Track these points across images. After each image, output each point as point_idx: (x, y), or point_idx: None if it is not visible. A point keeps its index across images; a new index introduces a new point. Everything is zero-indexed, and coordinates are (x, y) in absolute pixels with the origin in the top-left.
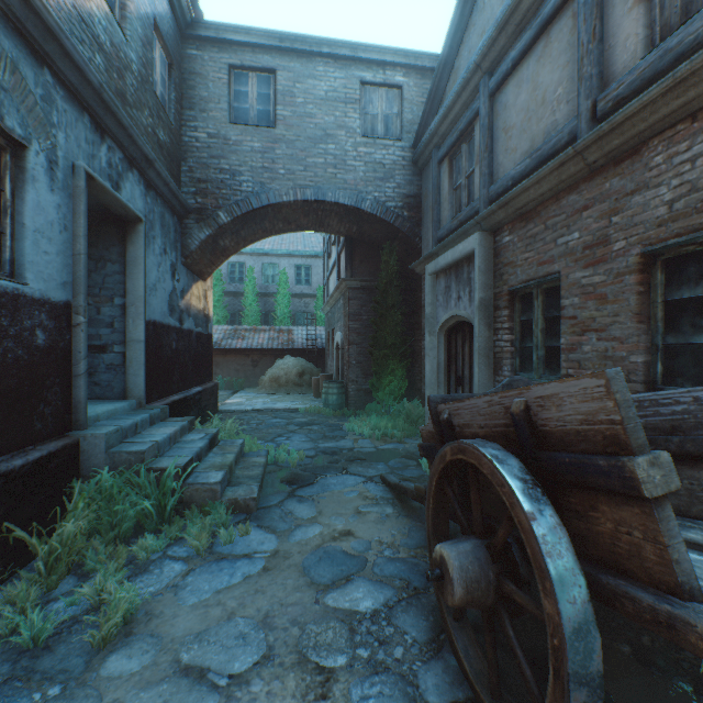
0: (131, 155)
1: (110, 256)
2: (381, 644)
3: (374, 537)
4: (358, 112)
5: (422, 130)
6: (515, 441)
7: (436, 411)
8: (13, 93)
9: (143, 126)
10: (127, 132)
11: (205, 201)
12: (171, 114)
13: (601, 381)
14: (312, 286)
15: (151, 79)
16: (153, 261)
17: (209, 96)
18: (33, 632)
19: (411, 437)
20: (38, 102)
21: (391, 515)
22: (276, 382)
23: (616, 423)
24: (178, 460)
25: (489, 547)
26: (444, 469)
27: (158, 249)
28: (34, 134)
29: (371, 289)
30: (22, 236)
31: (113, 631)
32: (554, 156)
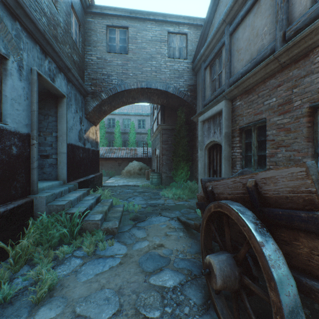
0: (60, 65)
1: (50, 113)
2: (177, 305)
3: (174, 248)
4: (166, 46)
5: (196, 54)
6: (248, 201)
7: (205, 186)
8: (0, 32)
9: (66, 53)
10: (58, 54)
11: (96, 88)
12: (80, 48)
13: (303, 169)
14: (145, 129)
15: (69, 31)
16: (71, 116)
17: (97, 39)
18: (4, 295)
19: (191, 199)
20: (13, 38)
21: (182, 237)
22: (129, 173)
23: (312, 192)
24: (80, 209)
25: (235, 258)
26: (210, 215)
27: (73, 110)
28: (11, 53)
29: (173, 129)
30: (5, 101)
31: (43, 294)
32: (262, 61)
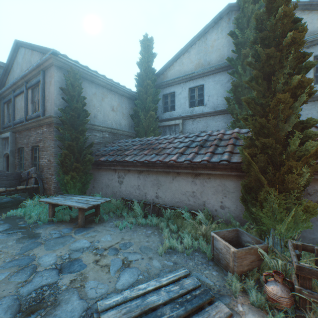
0: None
1: None
2: None
3: None
4: None
5: None
6: None
7: None
8: None
9: None
10: None
11: None
12: None
13: None
14: None
15: None
16: None
17: None
18: None
19: None
20: None
21: None
22: None
23: None
24: None
25: None
26: None
27: None
28: None
29: None
30: None
31: None
32: (23, 122)
